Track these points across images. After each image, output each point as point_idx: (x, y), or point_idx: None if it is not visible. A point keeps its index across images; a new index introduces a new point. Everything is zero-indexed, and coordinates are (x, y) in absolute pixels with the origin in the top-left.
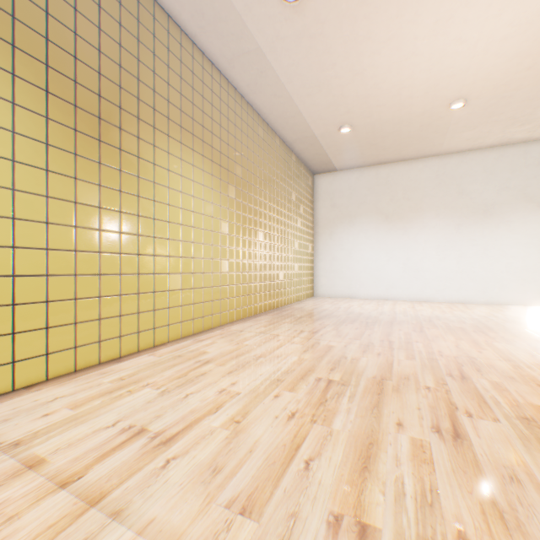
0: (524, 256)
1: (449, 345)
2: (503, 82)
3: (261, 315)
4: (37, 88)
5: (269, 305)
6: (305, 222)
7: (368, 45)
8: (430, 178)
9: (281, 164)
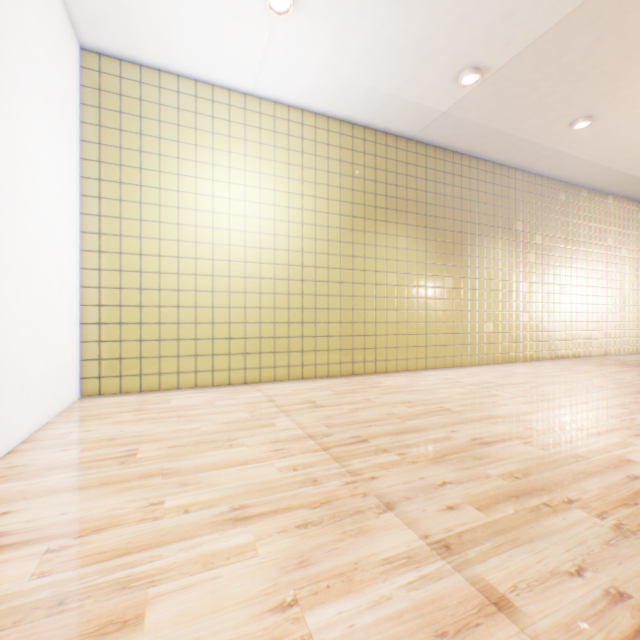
0: None
1: None
2: None
3: (560, 360)
4: (431, 241)
5: (572, 353)
6: (630, 265)
7: None
8: None
9: (588, 214)
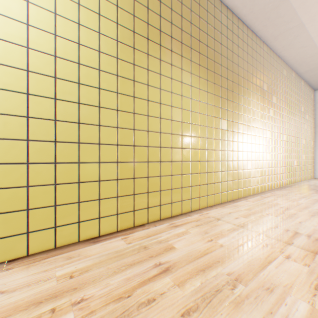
0: None
1: None
2: None
3: (286, 187)
4: (211, 83)
5: (288, 181)
6: (308, 125)
7: None
8: None
9: (294, 89)
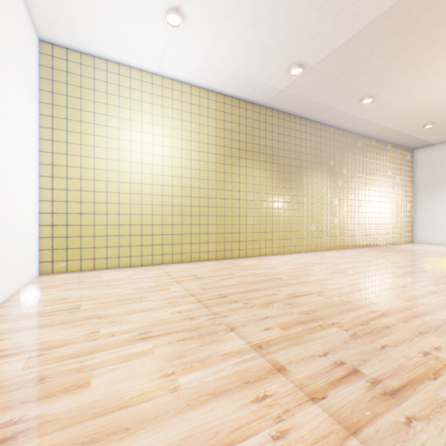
0: None
1: None
2: None
3: (358, 248)
4: (276, 171)
5: (365, 244)
6: (402, 188)
7: (423, 97)
8: None
9: (376, 155)
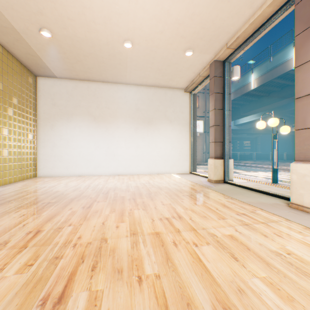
0: (165, 148)
1: (98, 223)
2: (150, 37)
3: None
4: None
5: None
6: (23, 113)
7: None
8: (122, 97)
9: None
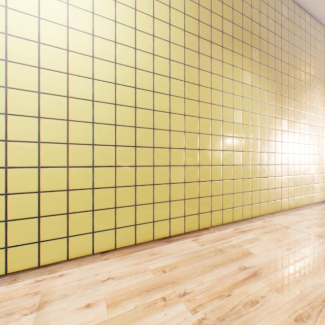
0: None
1: None
2: None
3: None
4: (271, 81)
5: None
6: None
7: None
8: None
9: None
